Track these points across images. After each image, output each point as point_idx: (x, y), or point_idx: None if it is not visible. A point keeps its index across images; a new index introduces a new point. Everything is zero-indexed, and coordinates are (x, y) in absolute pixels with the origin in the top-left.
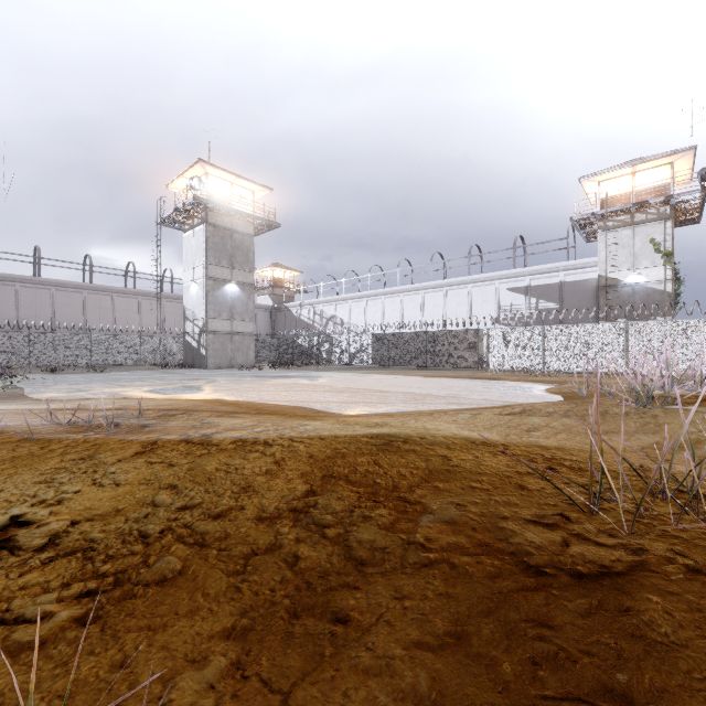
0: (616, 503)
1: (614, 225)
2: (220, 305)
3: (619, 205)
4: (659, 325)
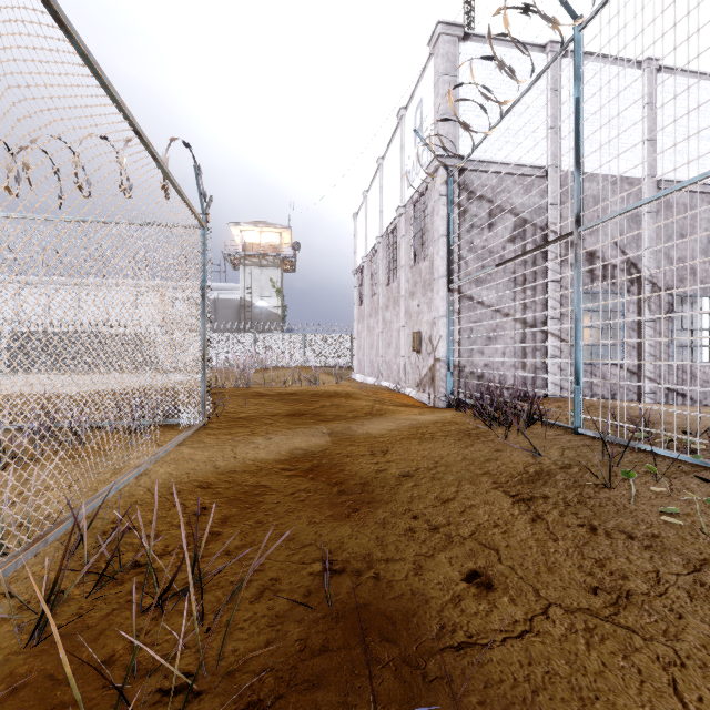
0: (223, 388)
1: (251, 264)
2: None
3: (253, 251)
4: (271, 336)
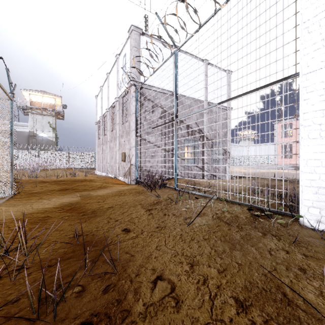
0: (20, 180)
1: (36, 113)
2: None
3: (37, 106)
4: (49, 152)
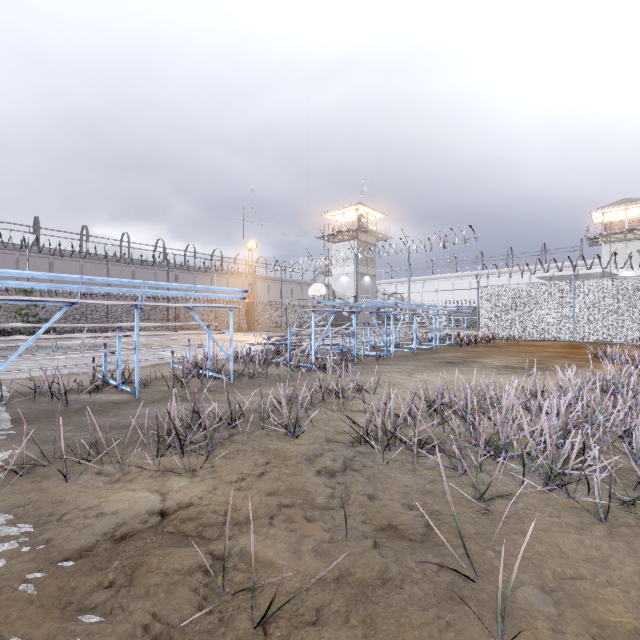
0: None
1: (613, 240)
2: (362, 289)
3: (616, 228)
4: None
